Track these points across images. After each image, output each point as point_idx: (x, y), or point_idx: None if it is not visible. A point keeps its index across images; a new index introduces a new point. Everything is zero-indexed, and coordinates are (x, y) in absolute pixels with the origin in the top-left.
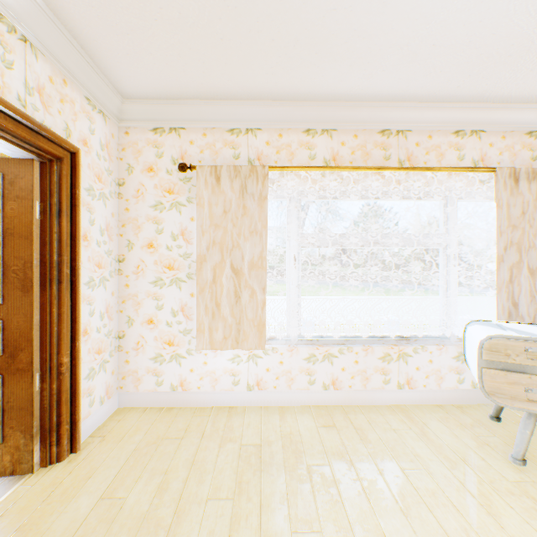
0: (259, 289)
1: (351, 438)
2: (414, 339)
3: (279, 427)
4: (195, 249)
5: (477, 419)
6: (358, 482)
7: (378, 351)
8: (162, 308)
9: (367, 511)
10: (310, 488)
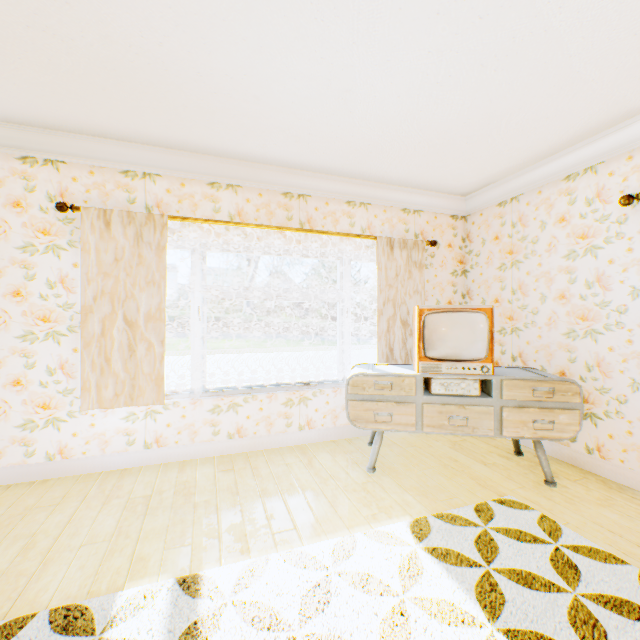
0: (158, 342)
1: (246, 476)
2: (314, 384)
3: (176, 478)
4: (79, 299)
5: (359, 447)
6: (239, 505)
7: (282, 397)
8: (34, 366)
9: (238, 523)
10: (193, 518)
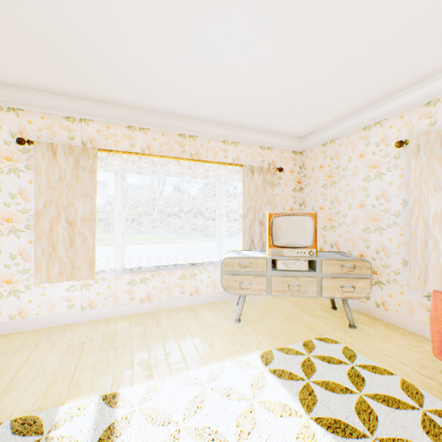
0: (90, 236)
1: (152, 327)
2: (200, 264)
3: (103, 330)
4: (33, 206)
5: (230, 306)
6: (146, 347)
7: (178, 273)
8: (0, 253)
9: (145, 358)
10: (114, 356)
